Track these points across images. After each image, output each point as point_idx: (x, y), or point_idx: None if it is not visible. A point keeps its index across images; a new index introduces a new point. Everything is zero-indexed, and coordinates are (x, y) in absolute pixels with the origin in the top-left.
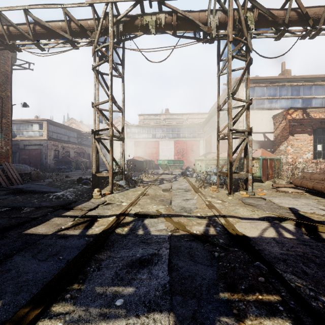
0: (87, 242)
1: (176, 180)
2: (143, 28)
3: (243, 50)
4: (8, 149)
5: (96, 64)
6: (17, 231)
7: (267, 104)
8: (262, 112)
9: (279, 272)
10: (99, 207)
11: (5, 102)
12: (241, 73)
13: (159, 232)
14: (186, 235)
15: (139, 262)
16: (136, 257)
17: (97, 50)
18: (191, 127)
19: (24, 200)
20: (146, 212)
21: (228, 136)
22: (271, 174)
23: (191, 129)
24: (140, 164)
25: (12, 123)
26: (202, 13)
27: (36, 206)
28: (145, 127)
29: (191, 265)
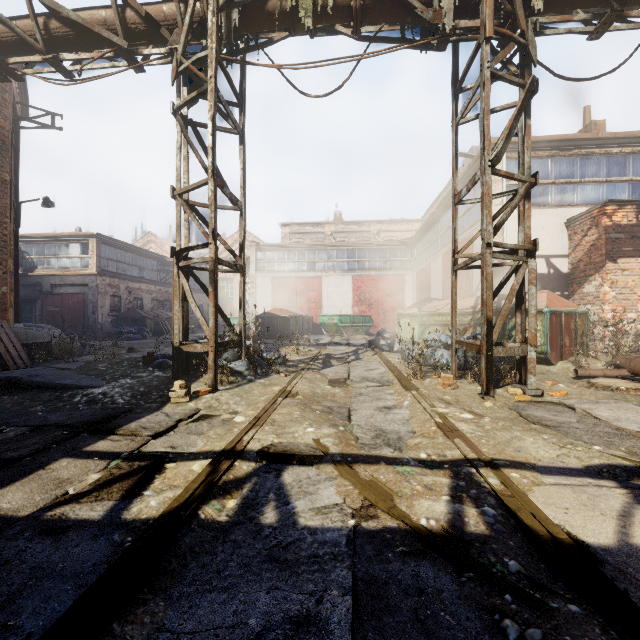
0: (111, 555)
1: (359, 358)
2: (286, 19)
3: (513, 64)
4: (6, 293)
5: (181, 102)
6: None
7: (554, 195)
8: (544, 213)
9: None
10: (178, 429)
11: None
12: (513, 114)
13: (320, 519)
14: (398, 534)
15: None
16: (247, 632)
17: (182, 68)
18: (387, 248)
19: (14, 406)
20: (289, 445)
21: (482, 259)
22: (569, 347)
23: (387, 252)
24: (283, 324)
25: (28, 242)
26: None
27: (32, 425)
28: (294, 248)
29: None
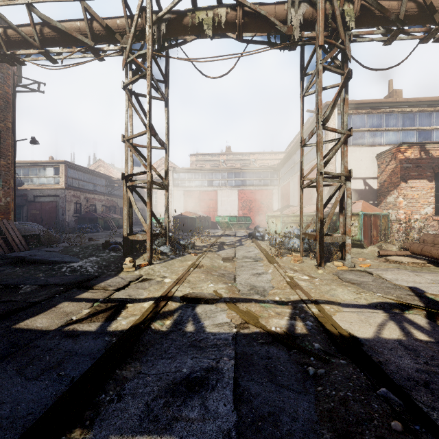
0: (106, 346)
1: (242, 245)
2: (195, 29)
3: (338, 59)
4: (9, 201)
5: (129, 81)
6: (3, 325)
7: (368, 138)
8: (362, 150)
9: (423, 409)
10: (130, 286)
11: (5, 136)
12: (336, 92)
13: (218, 329)
14: (260, 335)
15: (186, 385)
16: (182, 374)
17: (129, 60)
18: (261, 171)
19: (25, 274)
20: (199, 293)
21: (317, 182)
22: (376, 237)
23: (261, 174)
24: (191, 222)
25: (18, 166)
26: (279, 6)
27: (40, 284)
28: (198, 171)
29: (271, 391)
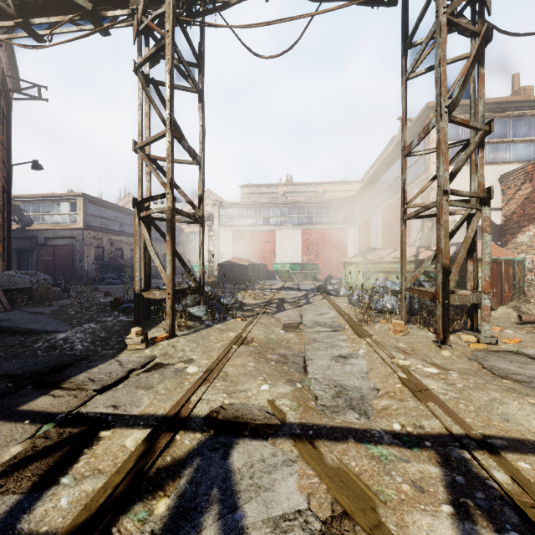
0: None
1: (310, 302)
2: None
3: (464, 17)
4: None
5: (142, 59)
6: None
7: (488, 153)
8: None
9: None
10: (128, 381)
11: None
12: (468, 62)
13: None
14: None
15: None
16: None
17: (143, 27)
18: (331, 205)
19: None
20: (241, 408)
21: (438, 207)
22: (508, 293)
23: (331, 208)
24: (242, 271)
25: (26, 201)
26: None
27: None
28: (251, 206)
29: None
